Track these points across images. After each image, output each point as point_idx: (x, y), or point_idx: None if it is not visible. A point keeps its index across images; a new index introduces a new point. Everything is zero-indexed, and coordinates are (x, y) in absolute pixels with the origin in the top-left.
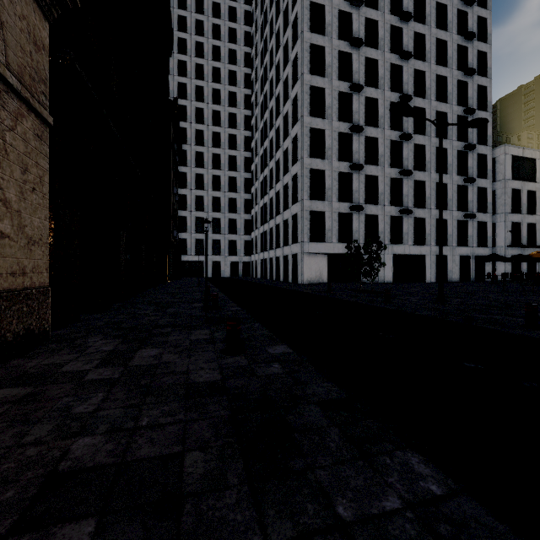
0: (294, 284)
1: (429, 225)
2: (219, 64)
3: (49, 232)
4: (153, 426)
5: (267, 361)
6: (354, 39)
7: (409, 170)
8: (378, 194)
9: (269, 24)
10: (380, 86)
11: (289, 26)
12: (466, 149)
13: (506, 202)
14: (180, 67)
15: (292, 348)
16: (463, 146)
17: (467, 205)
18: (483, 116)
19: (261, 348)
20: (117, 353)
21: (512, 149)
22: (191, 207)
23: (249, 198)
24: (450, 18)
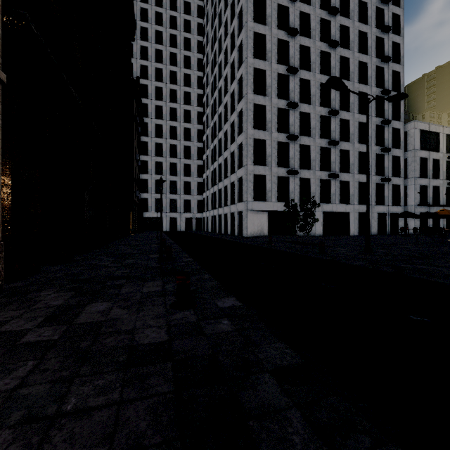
0: (239, 237)
1: (353, 187)
2: (176, 50)
3: (6, 188)
4: (79, 412)
5: (217, 316)
6: (291, 29)
7: (336, 140)
8: (310, 161)
9: (218, 16)
10: (312, 69)
11: (235, 17)
12: (383, 124)
13: (416, 169)
14: (142, 52)
15: (240, 300)
16: (381, 121)
17: (383, 171)
18: None
19: (211, 300)
20: (65, 308)
21: (420, 124)
22: (152, 172)
23: (201, 164)
24: (370, 13)
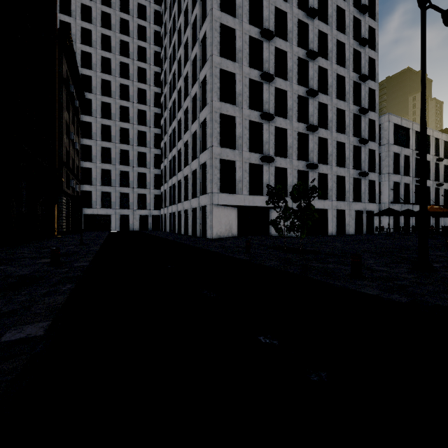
0: (202, 239)
1: (331, 181)
2: (128, 16)
3: None
4: None
5: None
6: None
7: (315, 125)
8: (287, 147)
9: None
10: (288, 39)
11: None
12: (360, 113)
13: (390, 164)
14: (83, 12)
15: None
16: (358, 109)
17: (360, 164)
18: (372, 86)
19: None
20: None
21: (394, 118)
22: (97, 159)
23: (159, 153)
24: None
